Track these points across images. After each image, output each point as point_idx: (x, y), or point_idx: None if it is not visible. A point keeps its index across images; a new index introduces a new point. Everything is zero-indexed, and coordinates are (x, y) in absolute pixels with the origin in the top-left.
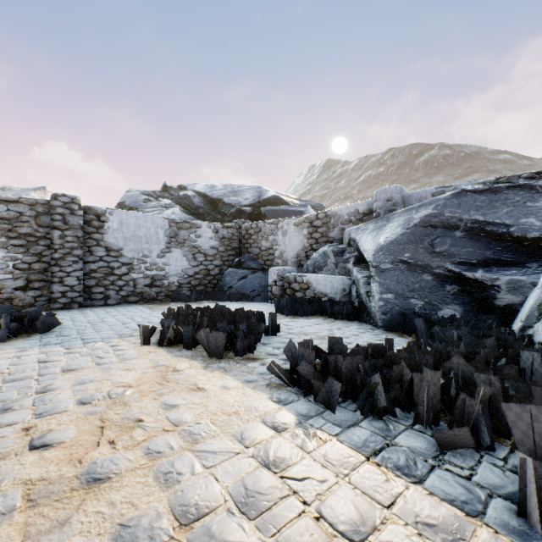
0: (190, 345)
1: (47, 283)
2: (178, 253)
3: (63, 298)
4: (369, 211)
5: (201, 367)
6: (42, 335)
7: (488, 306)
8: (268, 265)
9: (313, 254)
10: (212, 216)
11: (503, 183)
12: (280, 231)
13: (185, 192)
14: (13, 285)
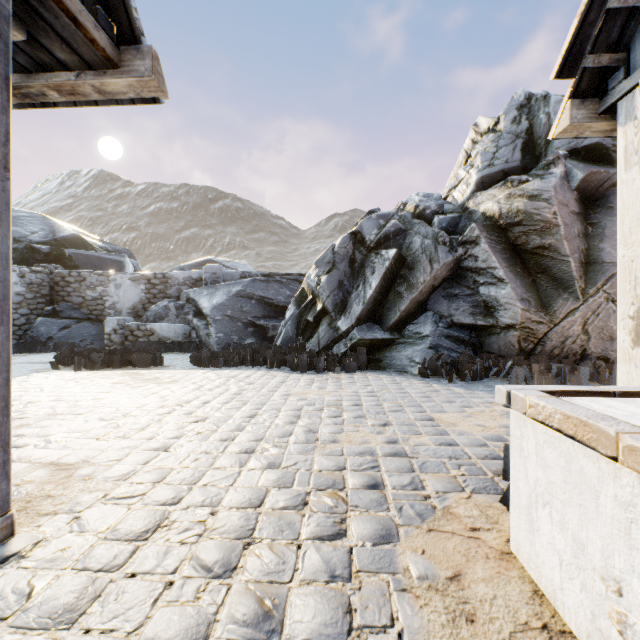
0: (120, 366)
1: None
2: None
3: None
4: (201, 279)
5: (146, 370)
6: None
7: (265, 337)
8: (97, 315)
9: (153, 307)
10: None
11: (272, 278)
12: (113, 283)
13: None
14: None
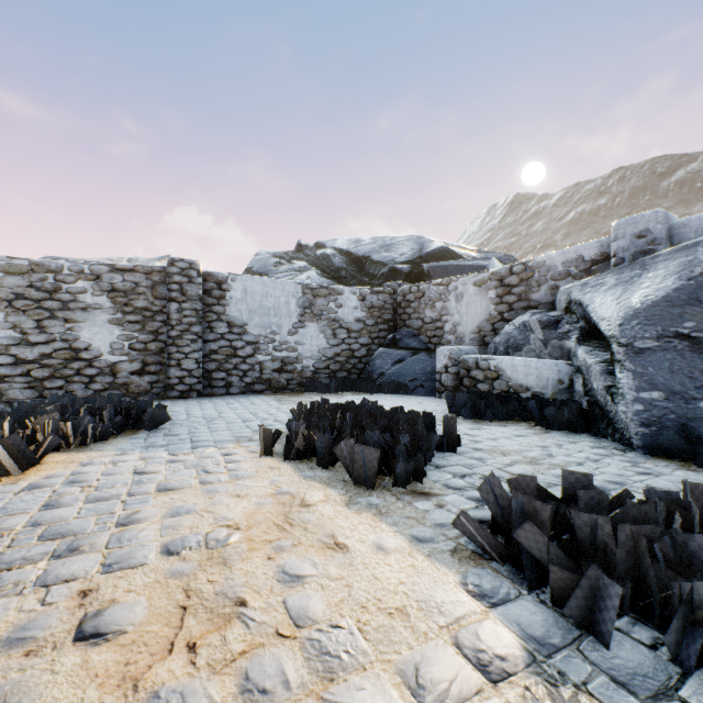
0: (327, 462)
1: (163, 366)
2: (313, 329)
3: (180, 385)
4: (603, 256)
5: (341, 501)
6: (149, 433)
7: None
8: (435, 343)
9: (505, 327)
10: (358, 279)
11: None
12: (453, 295)
13: (322, 251)
14: (128, 369)
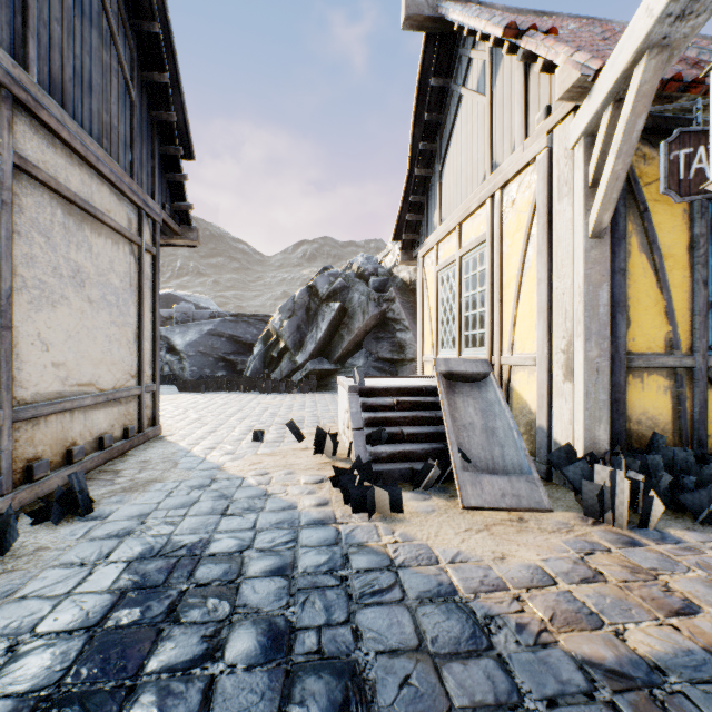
0: None
1: None
2: None
3: None
4: (171, 317)
5: None
6: None
7: (235, 370)
8: None
9: None
10: None
11: (240, 318)
12: None
13: None
14: None
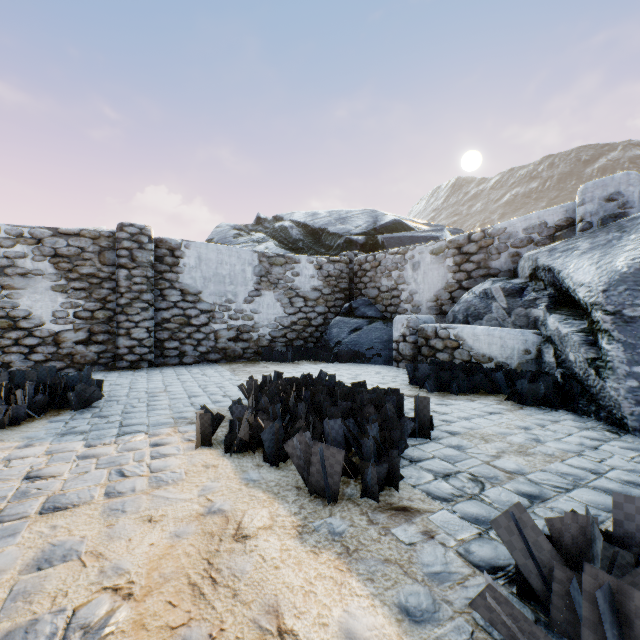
0: (276, 458)
1: (112, 335)
2: (270, 297)
3: (130, 355)
4: (568, 221)
5: (292, 527)
6: (75, 414)
7: None
8: (391, 312)
9: (464, 295)
10: (314, 250)
11: None
12: (409, 263)
13: (280, 223)
14: (73, 338)
